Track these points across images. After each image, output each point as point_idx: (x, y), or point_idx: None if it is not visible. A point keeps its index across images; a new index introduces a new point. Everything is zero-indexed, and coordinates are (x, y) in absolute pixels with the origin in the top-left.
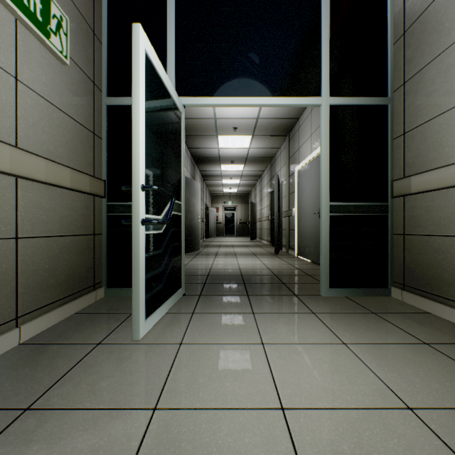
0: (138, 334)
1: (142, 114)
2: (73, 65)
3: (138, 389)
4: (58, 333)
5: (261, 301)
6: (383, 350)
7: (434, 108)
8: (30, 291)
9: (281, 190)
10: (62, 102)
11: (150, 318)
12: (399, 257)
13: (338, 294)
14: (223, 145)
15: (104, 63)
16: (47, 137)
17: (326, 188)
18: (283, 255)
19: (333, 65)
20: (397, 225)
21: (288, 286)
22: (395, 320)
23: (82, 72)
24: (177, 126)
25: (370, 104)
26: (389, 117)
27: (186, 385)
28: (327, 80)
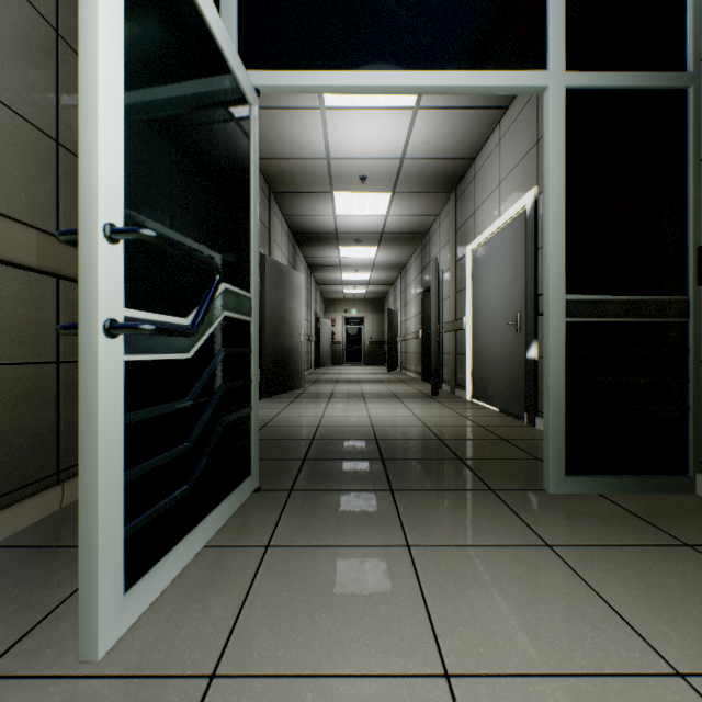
0: (95, 645)
1: (110, 28)
2: None
3: None
4: None
5: (421, 507)
6: None
7: None
8: None
9: (440, 286)
10: None
11: (144, 581)
12: None
13: (582, 489)
14: (343, 210)
15: None
16: None
17: (558, 265)
18: (446, 398)
19: (572, 5)
20: None
21: (472, 465)
22: None
23: None
24: (239, 127)
25: (651, 87)
26: (690, 114)
27: None
28: (560, 35)
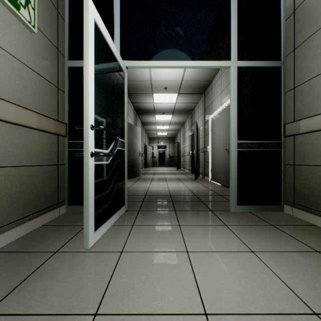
0: (88, 244)
1: (91, 68)
2: (40, 34)
3: (83, 294)
4: (25, 243)
5: (185, 215)
6: (284, 258)
7: (318, 67)
8: (2, 210)
9: (198, 133)
10: (31, 62)
11: (98, 230)
12: (290, 181)
13: (243, 210)
14: (157, 100)
15: (66, 35)
16: (18, 88)
17: (234, 130)
18: (200, 180)
19: (240, 37)
20: (289, 157)
21: (205, 203)
22: (290, 232)
23: (47, 40)
24: (121, 82)
25: (268, 66)
26: (282, 76)
27: (124, 291)
28: (235, 48)
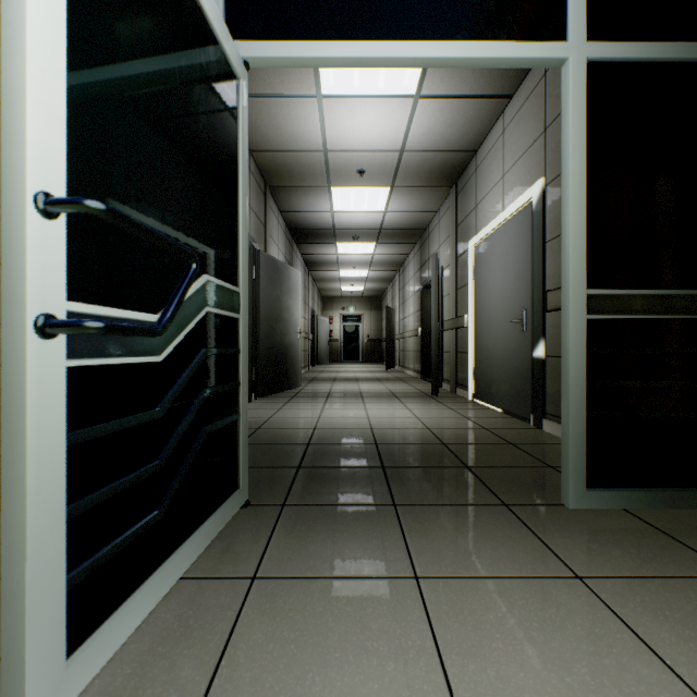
0: None
1: None
2: None
3: None
4: None
5: (429, 526)
6: None
7: None
8: None
9: (440, 283)
10: None
11: (97, 636)
12: None
13: (606, 504)
14: (340, 206)
15: None
16: None
17: (579, 255)
18: (447, 398)
19: None
20: None
21: (480, 475)
22: None
23: None
24: (225, 101)
25: (682, 60)
26: None
27: None
28: (581, 2)
